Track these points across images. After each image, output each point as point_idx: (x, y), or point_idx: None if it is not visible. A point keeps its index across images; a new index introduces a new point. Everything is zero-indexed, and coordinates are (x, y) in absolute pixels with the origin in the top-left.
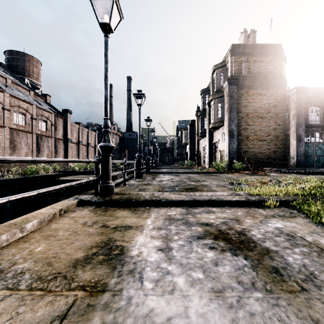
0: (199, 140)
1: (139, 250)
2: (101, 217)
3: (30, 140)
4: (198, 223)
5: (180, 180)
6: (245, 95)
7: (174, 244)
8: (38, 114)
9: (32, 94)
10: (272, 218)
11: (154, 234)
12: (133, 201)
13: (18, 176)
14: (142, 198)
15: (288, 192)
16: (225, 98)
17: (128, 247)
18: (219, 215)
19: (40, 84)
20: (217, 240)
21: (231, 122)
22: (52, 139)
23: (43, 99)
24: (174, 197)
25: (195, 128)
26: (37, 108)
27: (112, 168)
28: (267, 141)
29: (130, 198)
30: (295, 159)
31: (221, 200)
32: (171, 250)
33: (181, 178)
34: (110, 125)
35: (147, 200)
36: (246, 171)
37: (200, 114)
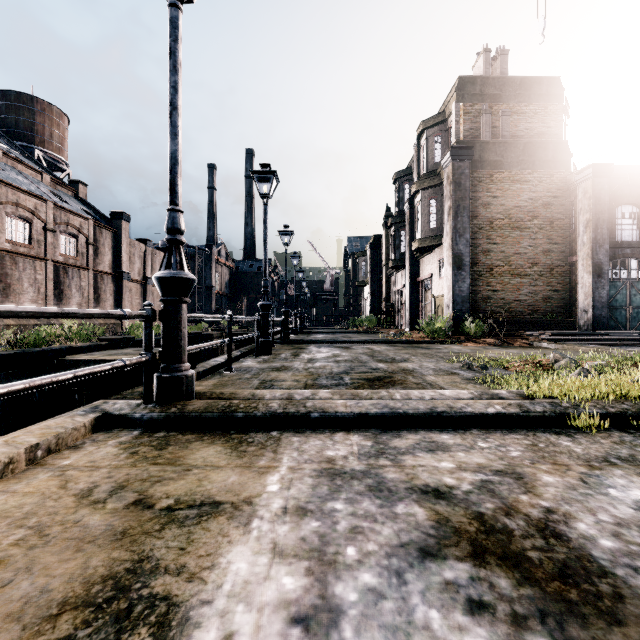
0: (389, 277)
1: (226, 623)
2: (143, 469)
3: (42, 274)
4: (411, 487)
5: (353, 360)
6: (486, 182)
7: (346, 586)
8: (59, 221)
9: (47, 180)
10: (609, 470)
11: (284, 536)
12: (238, 417)
13: (7, 351)
14: (261, 409)
15: (618, 391)
16: (445, 189)
17: (190, 608)
18: (463, 460)
19: (65, 160)
20: (483, 563)
21: (458, 238)
22: (89, 274)
23: (71, 192)
24: (342, 406)
25: (381, 252)
26: (57, 208)
27: (214, 332)
28: (530, 277)
29: (231, 407)
30: (590, 314)
31: (461, 412)
32: (339, 624)
33: (356, 354)
34: (183, 227)
35: (274, 414)
36: (490, 339)
37: (392, 223)
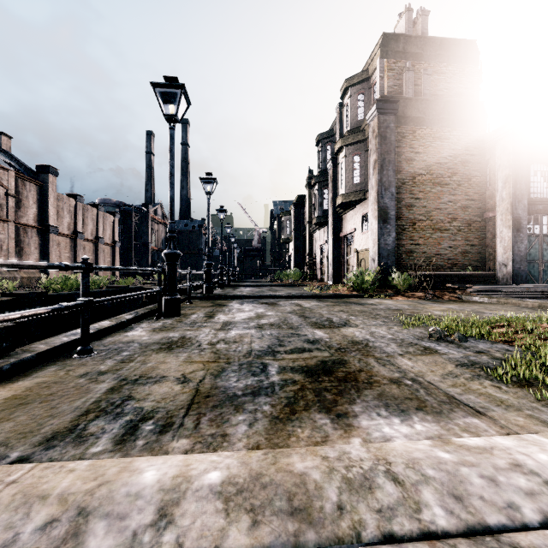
0: (312, 234)
1: None
2: None
3: None
4: None
5: (281, 323)
6: (409, 137)
7: None
8: None
9: None
10: None
11: None
12: None
13: None
14: None
15: None
16: (370, 143)
17: None
18: None
19: None
20: None
21: (383, 191)
22: (9, 226)
23: None
24: None
25: (304, 212)
26: None
27: (144, 285)
28: (450, 231)
29: None
30: (509, 268)
31: None
32: None
33: (284, 313)
34: None
35: None
36: (419, 293)
37: (315, 182)
